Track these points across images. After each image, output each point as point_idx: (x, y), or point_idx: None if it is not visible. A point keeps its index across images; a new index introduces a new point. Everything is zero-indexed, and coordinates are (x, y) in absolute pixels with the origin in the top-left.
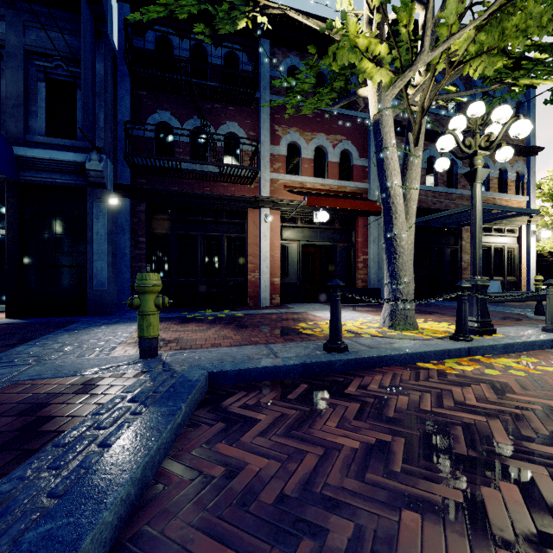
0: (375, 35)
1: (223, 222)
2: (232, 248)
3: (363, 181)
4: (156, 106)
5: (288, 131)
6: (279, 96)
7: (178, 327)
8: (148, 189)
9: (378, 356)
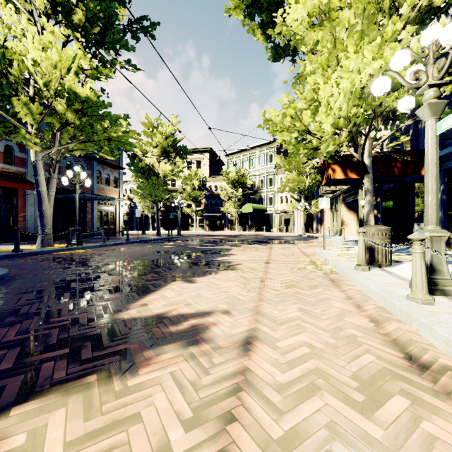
0: (34, 133)
1: None
2: None
3: (23, 167)
4: None
5: None
6: None
7: None
8: None
9: (36, 252)
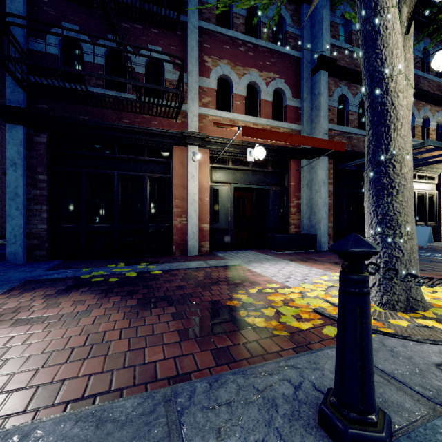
0: None
1: (145, 160)
2: (155, 190)
3: (296, 122)
4: (61, 18)
5: (218, 63)
6: (209, 23)
7: (42, 306)
8: (47, 115)
9: None
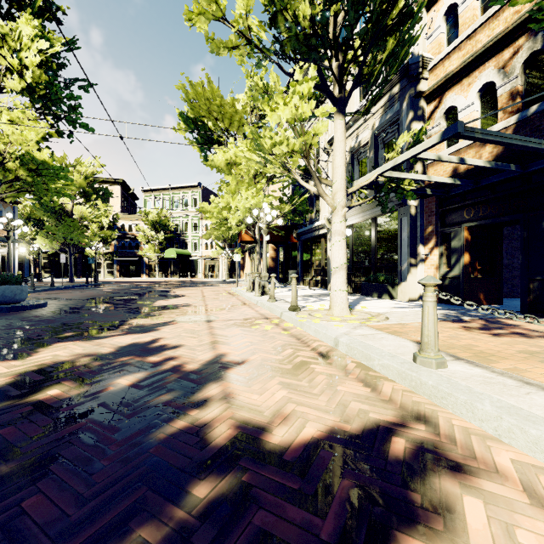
0: None
1: None
2: None
3: None
4: None
5: None
6: None
7: None
8: None
9: None
